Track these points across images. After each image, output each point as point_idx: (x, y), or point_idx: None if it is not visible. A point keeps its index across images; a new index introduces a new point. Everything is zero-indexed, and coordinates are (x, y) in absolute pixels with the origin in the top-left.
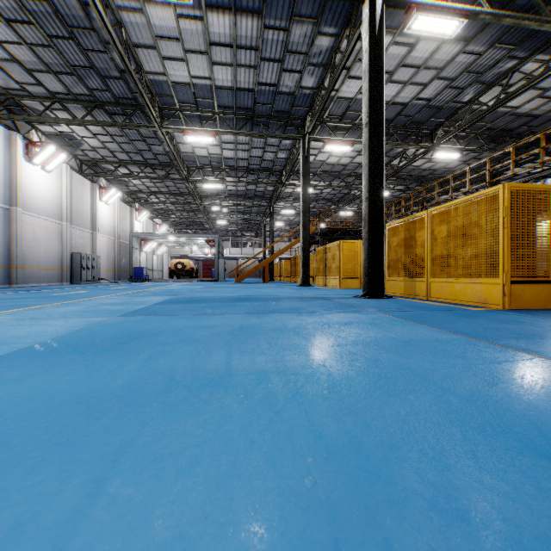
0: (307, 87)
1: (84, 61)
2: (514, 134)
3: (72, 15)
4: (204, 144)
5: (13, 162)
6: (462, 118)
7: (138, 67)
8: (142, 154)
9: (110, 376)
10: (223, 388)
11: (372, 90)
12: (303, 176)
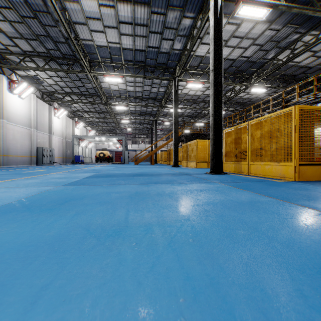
0: (177, 49)
1: (43, 32)
2: (297, 78)
3: (36, 4)
4: (116, 82)
5: (1, 92)
6: (267, 68)
7: (76, 36)
8: (79, 88)
9: (46, 229)
10: (121, 237)
11: (215, 50)
12: (174, 101)
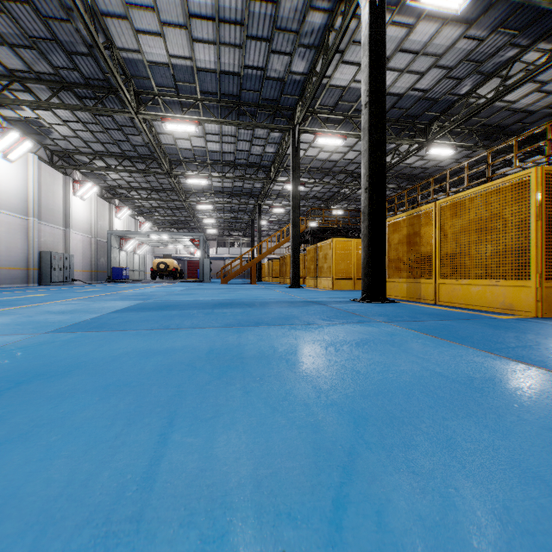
0: (298, 72)
1: (45, 32)
2: (508, 131)
3: None
4: (187, 135)
5: None
6: (458, 112)
7: (107, 41)
8: (119, 145)
9: None
10: None
11: (372, 65)
12: (293, 169)
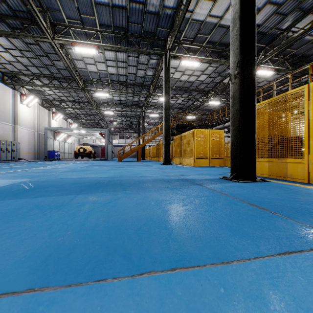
0: (169, 7)
1: None
2: (307, 60)
3: None
4: (93, 61)
5: None
6: (277, 44)
7: None
8: (48, 69)
9: None
10: None
11: None
12: (165, 82)
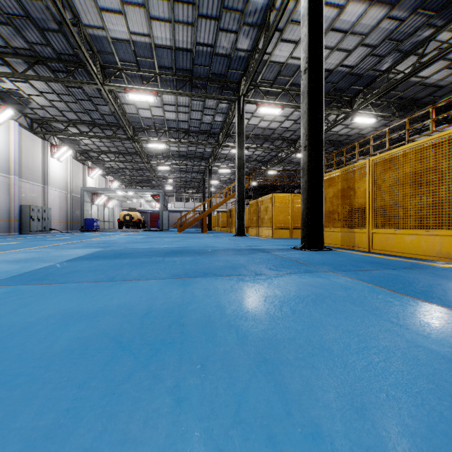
0: (242, 49)
1: (19, 10)
2: (420, 104)
3: None
4: (147, 105)
5: None
6: (379, 86)
7: (74, 18)
8: (90, 114)
9: None
10: None
11: (311, 34)
12: (238, 134)
